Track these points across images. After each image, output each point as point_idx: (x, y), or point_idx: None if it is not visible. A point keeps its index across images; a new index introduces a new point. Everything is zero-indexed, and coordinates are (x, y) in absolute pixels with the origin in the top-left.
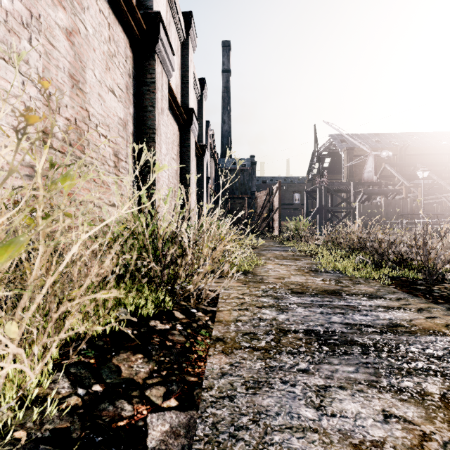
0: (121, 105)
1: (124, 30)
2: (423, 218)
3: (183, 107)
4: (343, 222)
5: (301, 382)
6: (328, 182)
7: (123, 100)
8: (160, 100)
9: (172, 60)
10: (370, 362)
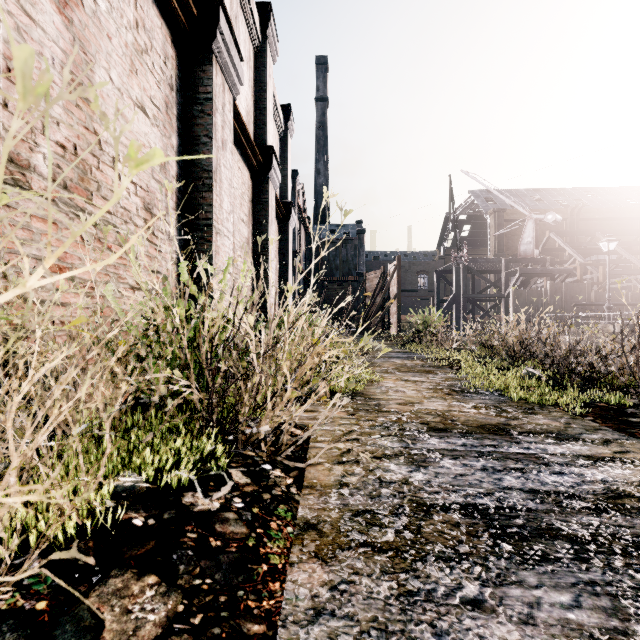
0: (158, 131)
1: (161, 14)
2: (609, 310)
3: (257, 145)
4: (490, 316)
5: (475, 635)
6: (469, 258)
7: (160, 123)
8: (220, 128)
9: (239, 68)
10: (597, 580)
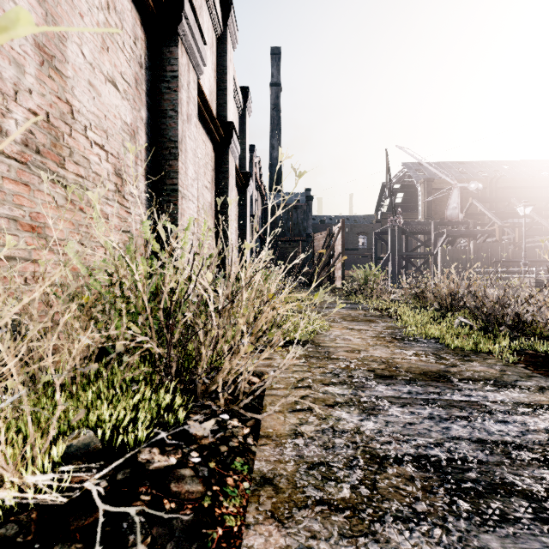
0: (128, 104)
1: None
2: (525, 266)
3: (219, 121)
4: (421, 271)
5: None
6: (403, 221)
7: (130, 97)
8: (186, 104)
9: (203, 51)
10: None
